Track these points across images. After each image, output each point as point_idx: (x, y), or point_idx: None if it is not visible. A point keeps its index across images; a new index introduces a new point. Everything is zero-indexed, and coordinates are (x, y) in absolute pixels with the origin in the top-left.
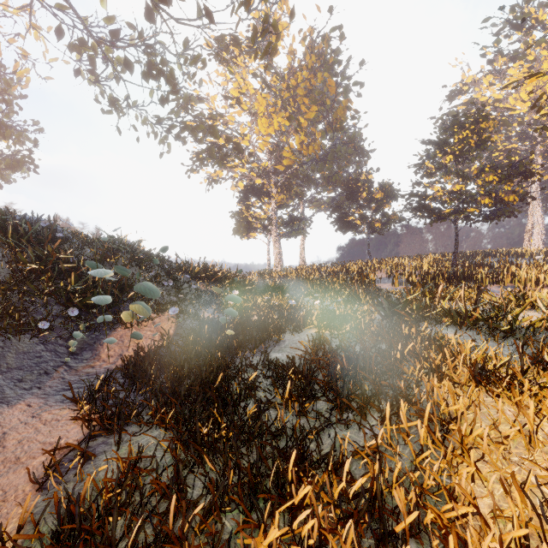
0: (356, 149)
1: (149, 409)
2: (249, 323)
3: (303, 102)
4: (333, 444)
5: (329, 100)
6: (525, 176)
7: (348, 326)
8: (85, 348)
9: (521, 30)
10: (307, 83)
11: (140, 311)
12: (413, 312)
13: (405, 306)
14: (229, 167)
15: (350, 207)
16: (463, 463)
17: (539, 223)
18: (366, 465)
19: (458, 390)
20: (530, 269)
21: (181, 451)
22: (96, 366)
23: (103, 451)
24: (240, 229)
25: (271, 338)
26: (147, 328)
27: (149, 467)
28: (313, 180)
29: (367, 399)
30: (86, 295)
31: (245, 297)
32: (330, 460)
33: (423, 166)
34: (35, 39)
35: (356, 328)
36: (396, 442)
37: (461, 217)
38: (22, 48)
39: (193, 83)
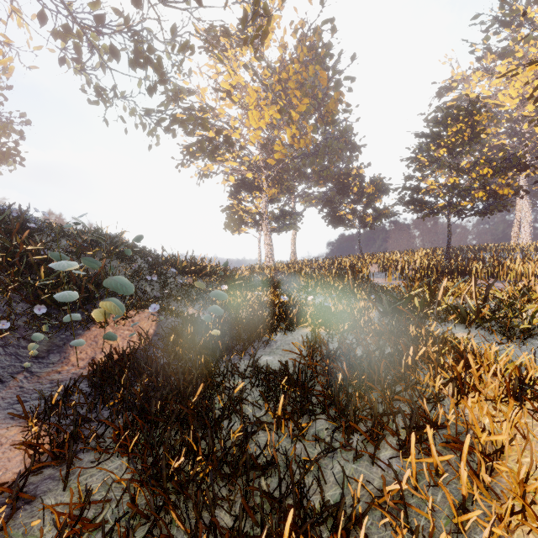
0: (347, 144)
1: (114, 429)
2: (237, 321)
3: (294, 95)
4: (344, 498)
5: (320, 93)
6: (519, 170)
7: (345, 324)
8: (52, 351)
9: (510, 27)
10: (299, 76)
11: (112, 309)
12: (416, 309)
13: (407, 302)
14: (220, 160)
15: (341, 202)
16: (522, 523)
17: (527, 219)
18: (394, 535)
19: (488, 408)
20: (525, 263)
21: (145, 491)
22: (63, 371)
23: (46, 490)
24: (231, 223)
25: (262, 339)
26: (125, 327)
27: (100, 517)
28: (305, 174)
29: (379, 420)
30: (57, 291)
31: (234, 292)
32: (340, 520)
33: (416, 159)
34: (18, 26)
35: (355, 327)
36: (421, 482)
37: (454, 211)
38: (4, 34)
39: (184, 75)
